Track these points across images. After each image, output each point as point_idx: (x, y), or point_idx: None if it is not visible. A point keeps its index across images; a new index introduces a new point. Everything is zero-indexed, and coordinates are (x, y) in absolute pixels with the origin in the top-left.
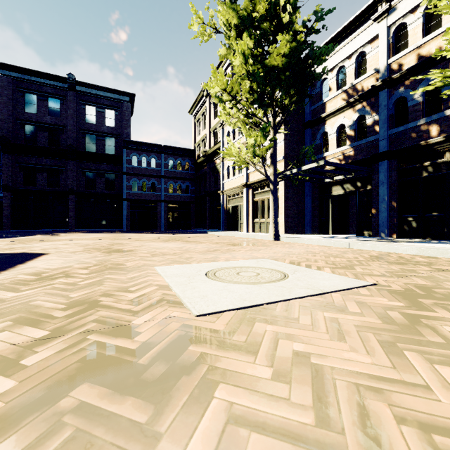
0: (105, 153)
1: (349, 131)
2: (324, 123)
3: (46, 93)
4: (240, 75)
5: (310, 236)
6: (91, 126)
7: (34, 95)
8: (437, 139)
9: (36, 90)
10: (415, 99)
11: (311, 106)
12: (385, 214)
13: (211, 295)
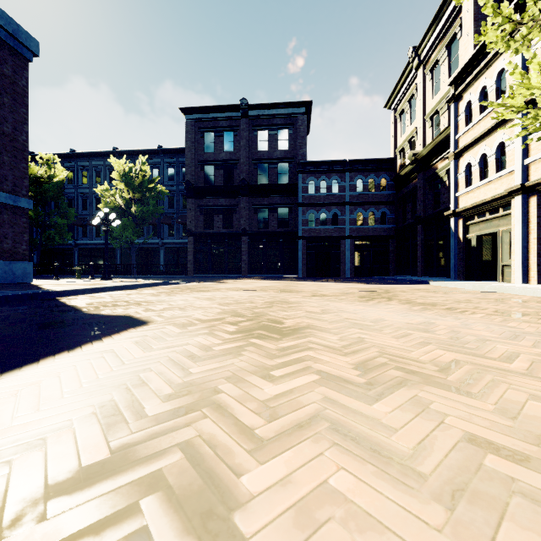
0: (277, 183)
1: None
2: None
3: (221, 128)
4: None
5: None
6: (263, 153)
7: (211, 134)
8: None
9: (213, 127)
10: None
11: None
12: None
13: None
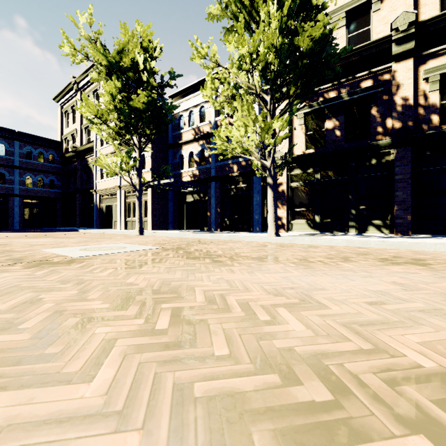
0: None
1: (196, 157)
2: (181, 148)
3: None
4: (109, 109)
5: (168, 231)
6: None
7: None
8: (236, 174)
9: None
10: None
11: (173, 132)
12: (214, 216)
13: (83, 254)
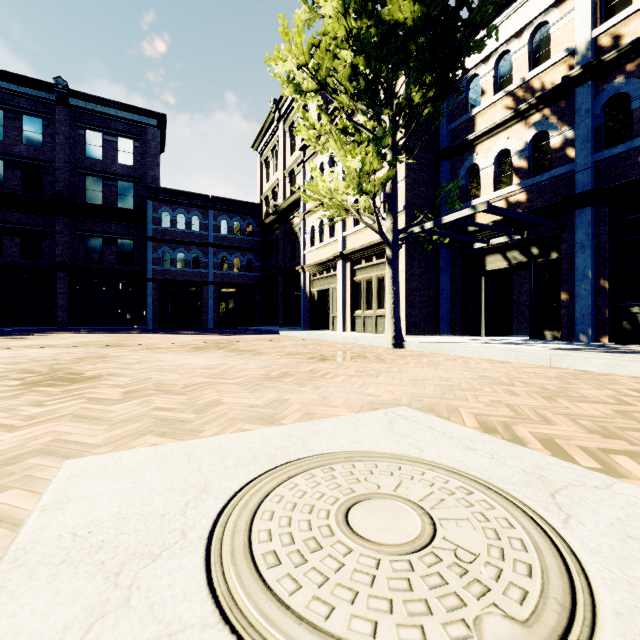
0: (117, 207)
1: (518, 160)
2: (472, 150)
3: (18, 108)
4: (335, 36)
5: (454, 340)
6: (95, 163)
7: None
8: None
9: (1, 102)
10: None
11: (450, 124)
12: (588, 302)
13: None
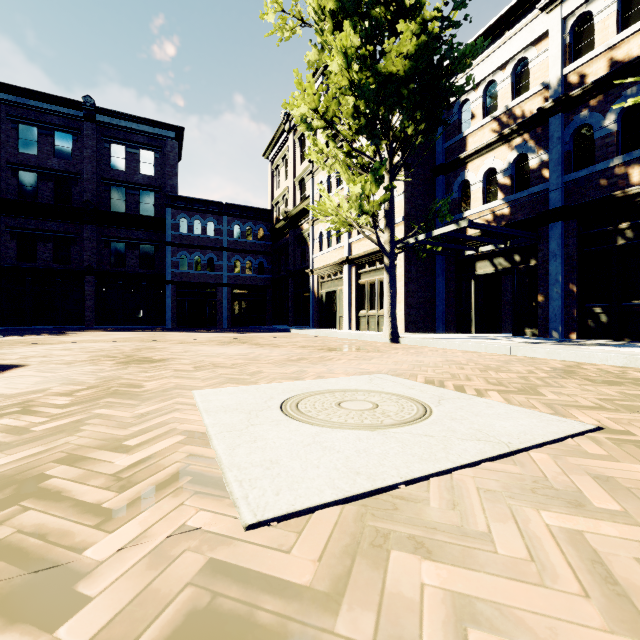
0: (139, 214)
1: (503, 178)
2: (464, 167)
3: (50, 125)
4: (340, 87)
5: (444, 336)
6: (119, 174)
7: (32, 128)
8: None
9: (36, 120)
10: (605, 127)
11: (445, 142)
12: (559, 303)
13: (288, 459)
